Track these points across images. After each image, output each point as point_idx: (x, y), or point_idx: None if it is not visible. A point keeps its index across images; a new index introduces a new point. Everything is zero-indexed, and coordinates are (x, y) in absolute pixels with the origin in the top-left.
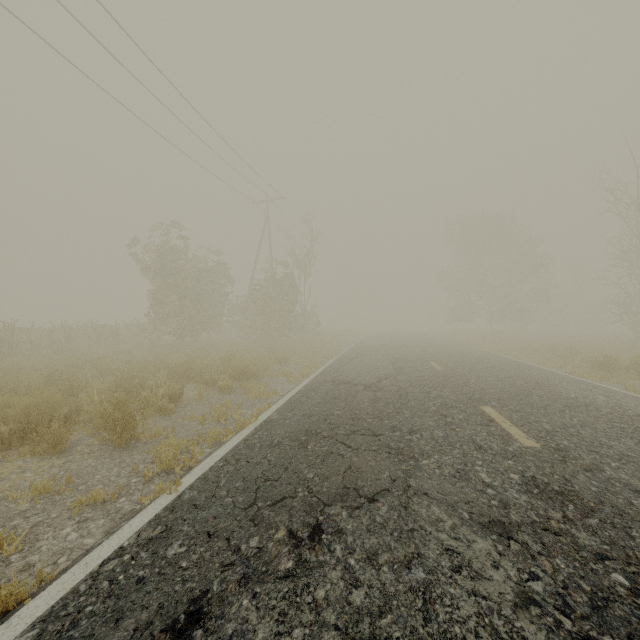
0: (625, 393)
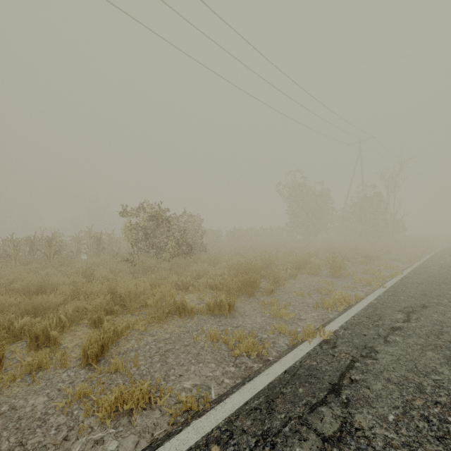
0: None
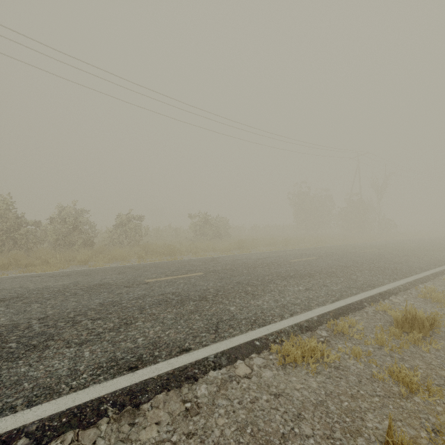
0: None
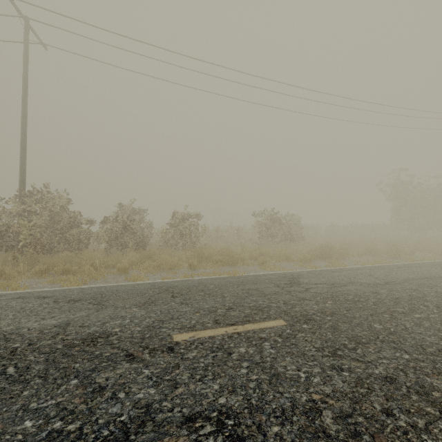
0: None
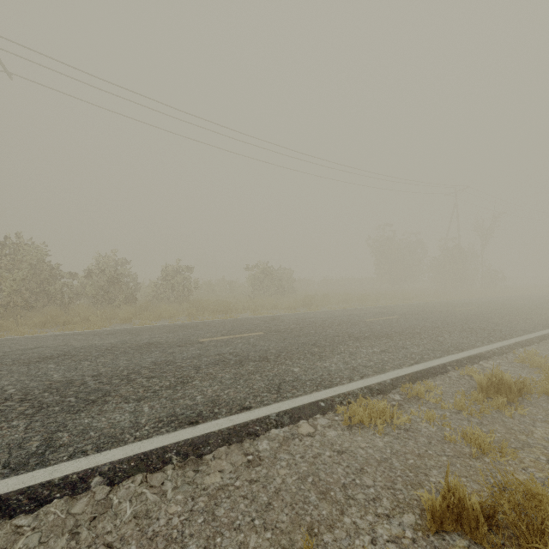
0: None
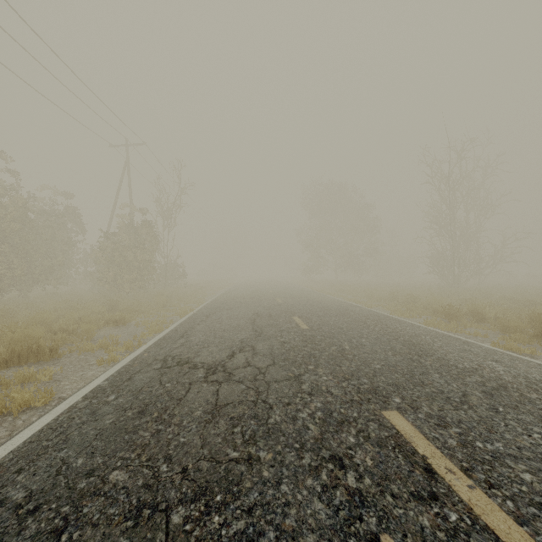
0: (502, 352)
